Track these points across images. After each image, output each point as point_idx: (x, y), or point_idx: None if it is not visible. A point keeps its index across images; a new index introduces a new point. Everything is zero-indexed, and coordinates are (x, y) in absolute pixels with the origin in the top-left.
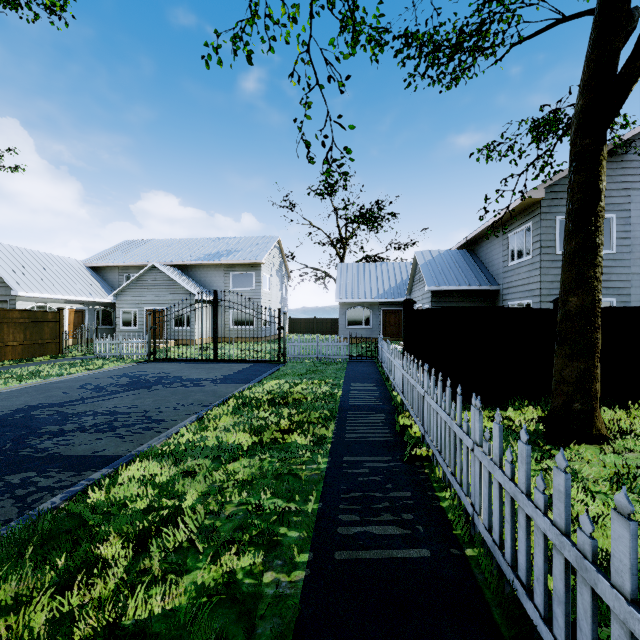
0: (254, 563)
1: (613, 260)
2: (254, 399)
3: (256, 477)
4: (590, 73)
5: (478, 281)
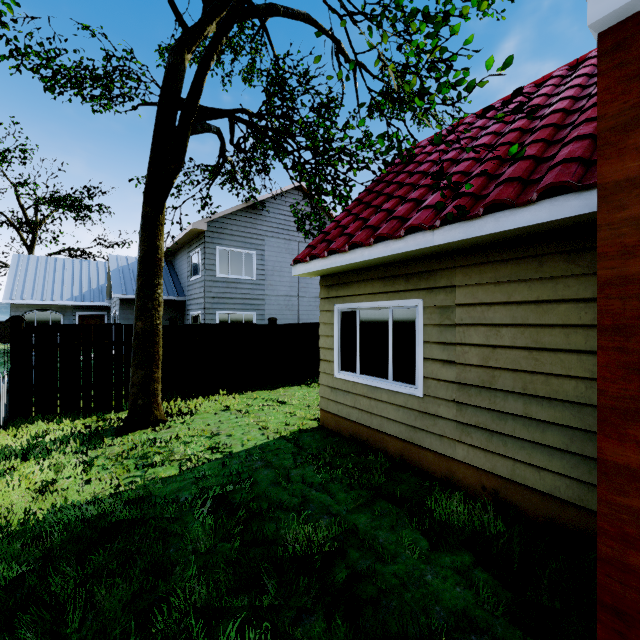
0: None
1: (255, 284)
2: None
3: None
4: (150, 160)
5: (168, 292)
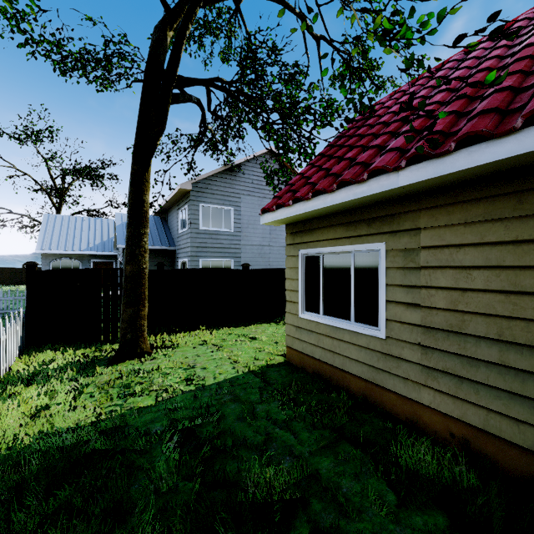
0: None
1: (232, 236)
2: None
3: None
4: (138, 125)
5: (161, 242)
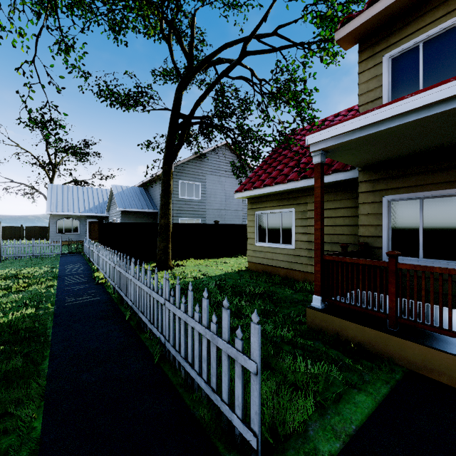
0: (32, 312)
1: (200, 202)
2: None
3: (17, 300)
4: (167, 144)
5: (148, 207)
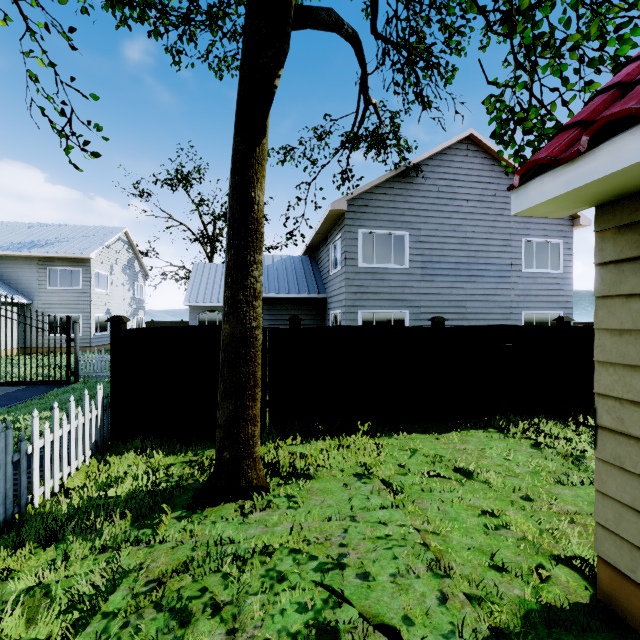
0: None
1: (407, 274)
2: None
3: None
4: (241, 59)
5: (309, 289)
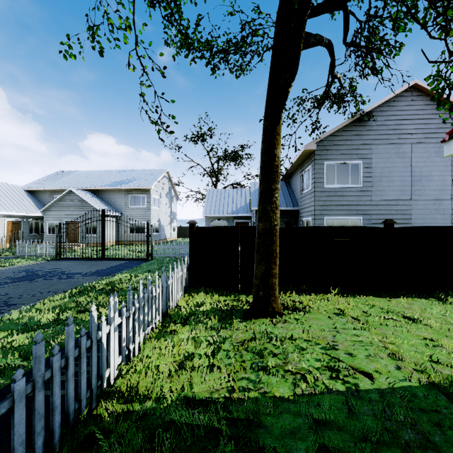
0: None
1: (361, 191)
2: (93, 288)
3: (25, 344)
4: (269, 79)
5: (286, 203)
